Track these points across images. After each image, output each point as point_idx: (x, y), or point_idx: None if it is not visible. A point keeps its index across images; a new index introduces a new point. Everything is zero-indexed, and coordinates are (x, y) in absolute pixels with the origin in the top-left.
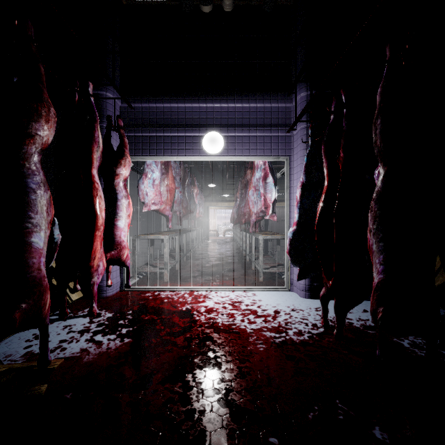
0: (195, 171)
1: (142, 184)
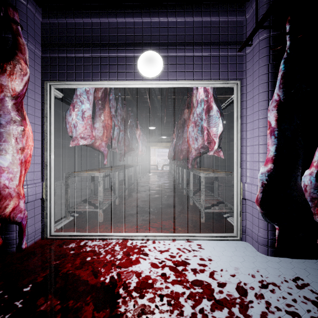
0: (139, 118)
1: (72, 116)
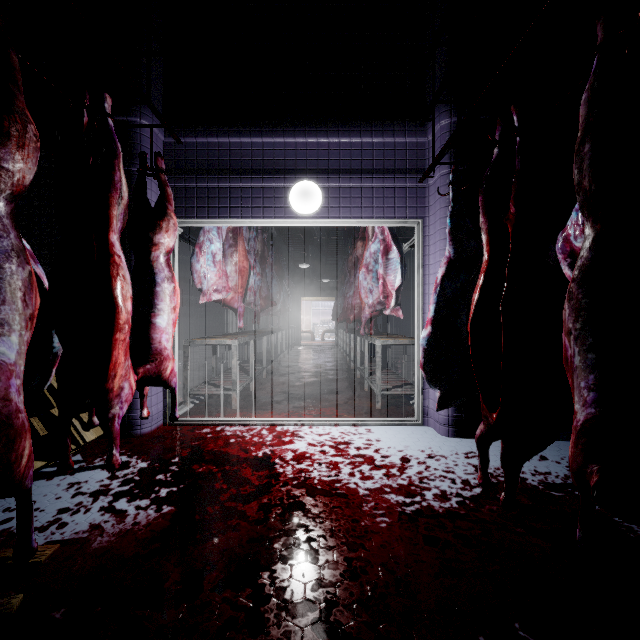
0: (280, 245)
1: (197, 262)
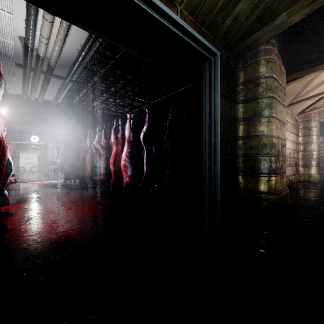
0: None
1: None
